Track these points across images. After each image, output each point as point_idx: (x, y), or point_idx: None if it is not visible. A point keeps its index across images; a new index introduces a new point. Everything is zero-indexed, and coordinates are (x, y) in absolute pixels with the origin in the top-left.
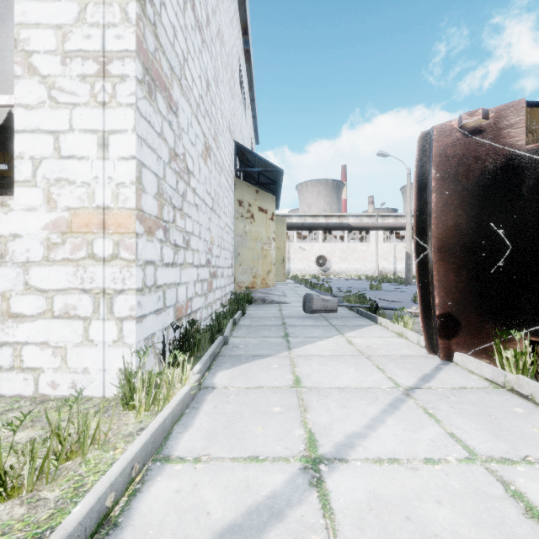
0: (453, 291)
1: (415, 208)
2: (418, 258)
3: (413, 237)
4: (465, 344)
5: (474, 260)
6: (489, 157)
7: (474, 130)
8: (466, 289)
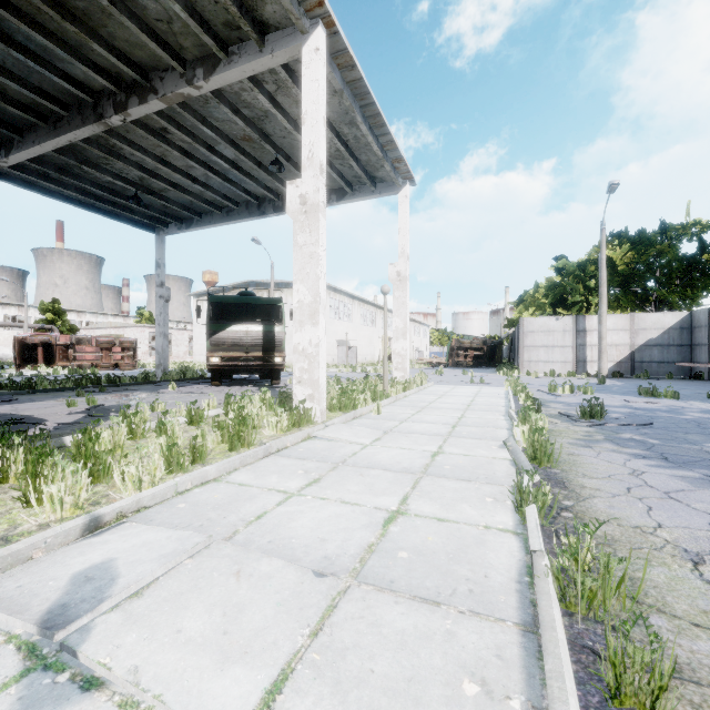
0: (21, 360)
1: (14, 347)
2: (14, 355)
3: (13, 352)
4: (23, 368)
5: (24, 356)
6: (25, 342)
7: (23, 338)
8: (23, 360)
